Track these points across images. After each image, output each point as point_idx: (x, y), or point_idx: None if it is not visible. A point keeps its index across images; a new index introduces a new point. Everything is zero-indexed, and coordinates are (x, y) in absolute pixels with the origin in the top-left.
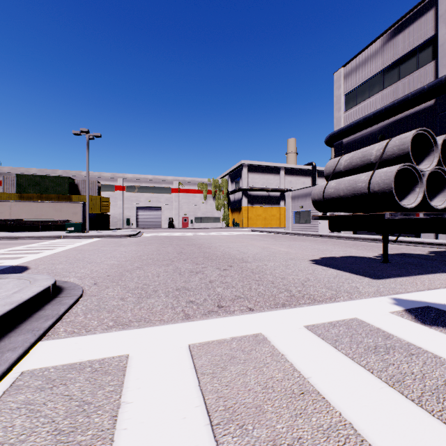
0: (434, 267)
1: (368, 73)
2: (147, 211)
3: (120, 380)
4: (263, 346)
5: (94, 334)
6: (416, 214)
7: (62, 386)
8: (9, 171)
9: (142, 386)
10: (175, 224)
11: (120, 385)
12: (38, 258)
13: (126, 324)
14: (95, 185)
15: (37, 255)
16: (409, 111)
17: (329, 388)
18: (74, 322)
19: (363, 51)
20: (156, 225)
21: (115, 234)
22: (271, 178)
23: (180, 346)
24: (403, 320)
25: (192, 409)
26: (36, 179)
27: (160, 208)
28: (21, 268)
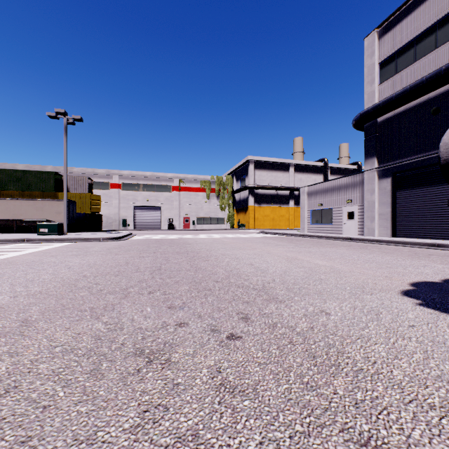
0: None
1: (415, 30)
2: (145, 211)
3: None
4: None
5: None
6: None
7: None
8: None
9: None
10: (175, 225)
11: None
12: None
13: None
14: (85, 181)
15: None
16: None
17: None
18: None
19: (407, 4)
20: (155, 226)
21: (93, 237)
22: (280, 176)
23: None
24: None
25: None
26: (17, 174)
27: (159, 207)
28: None
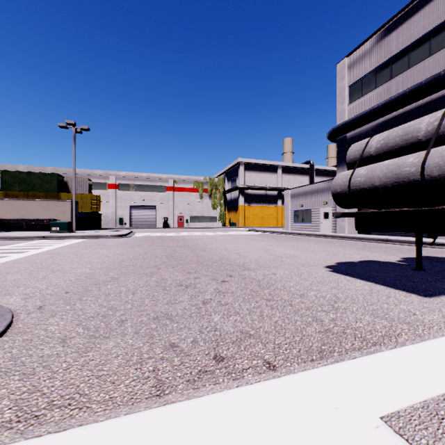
0: None
1: (375, 62)
2: (141, 210)
3: None
4: None
5: None
6: None
7: None
8: None
9: None
10: (170, 223)
11: None
12: None
13: (36, 416)
14: (85, 182)
15: None
16: (421, 101)
17: None
18: None
19: (369, 39)
20: (150, 224)
21: (103, 234)
22: (268, 177)
23: None
24: None
25: None
26: (22, 176)
27: (155, 206)
28: None
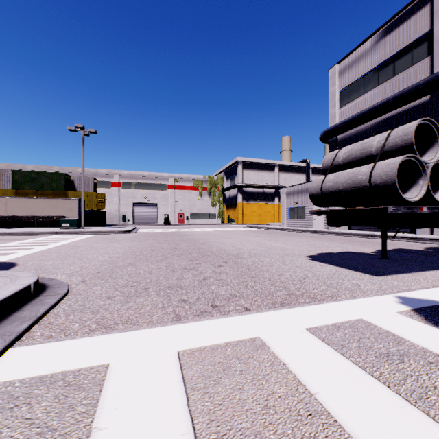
0: (434, 264)
1: (363, 69)
2: (143, 207)
3: (95, 397)
4: (261, 353)
5: (73, 338)
6: (419, 208)
7: (25, 406)
8: (5, 168)
9: (120, 405)
10: (171, 220)
11: (94, 405)
12: (28, 255)
13: (110, 327)
14: (91, 181)
15: (28, 251)
16: (404, 107)
17: (341, 407)
18: (54, 324)
19: (358, 48)
20: (152, 221)
21: (110, 230)
22: (266, 175)
23: (168, 353)
24: (412, 322)
25: (178, 438)
26: (32, 175)
27: (156, 204)
28: (8, 265)
